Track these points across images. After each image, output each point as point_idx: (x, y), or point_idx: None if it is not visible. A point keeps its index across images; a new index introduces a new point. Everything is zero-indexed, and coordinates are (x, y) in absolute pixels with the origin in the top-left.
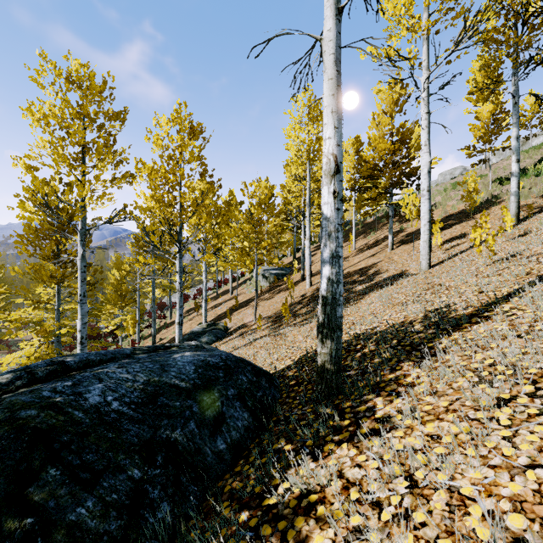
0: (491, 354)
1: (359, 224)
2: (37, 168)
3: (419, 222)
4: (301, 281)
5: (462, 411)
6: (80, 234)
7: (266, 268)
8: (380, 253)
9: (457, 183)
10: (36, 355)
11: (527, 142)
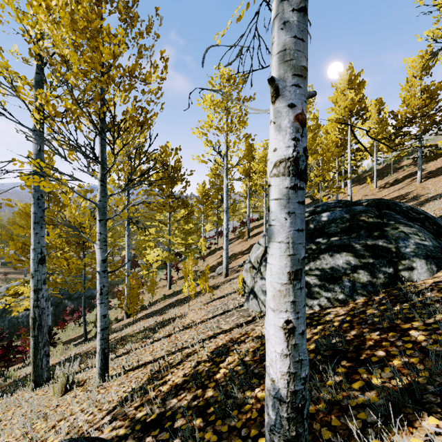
0: None
1: (368, 171)
2: (205, 134)
3: (437, 163)
4: None
5: None
6: (225, 171)
7: None
8: (408, 186)
9: None
10: (164, 256)
11: None
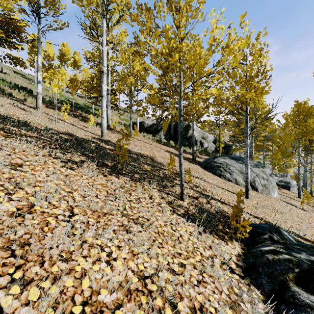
0: None
1: None
2: None
3: None
4: None
5: (188, 156)
6: None
7: None
8: None
9: None
10: None
11: None
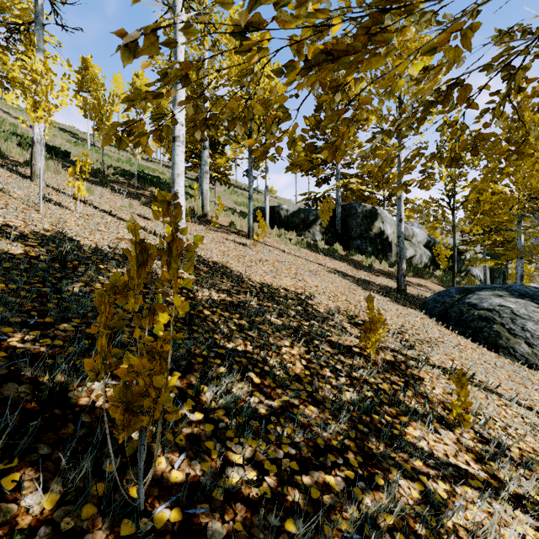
0: (362, 275)
1: None
2: None
3: None
4: None
5: (383, 282)
6: None
7: None
8: None
9: None
10: None
11: None
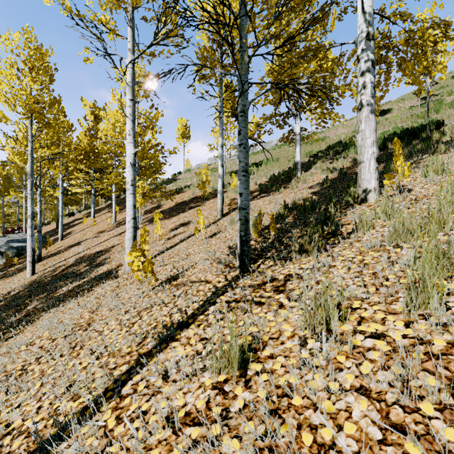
0: None
1: None
2: None
3: (174, 200)
4: (36, 262)
5: None
6: None
7: (18, 236)
8: None
9: (195, 173)
10: None
11: (256, 148)
